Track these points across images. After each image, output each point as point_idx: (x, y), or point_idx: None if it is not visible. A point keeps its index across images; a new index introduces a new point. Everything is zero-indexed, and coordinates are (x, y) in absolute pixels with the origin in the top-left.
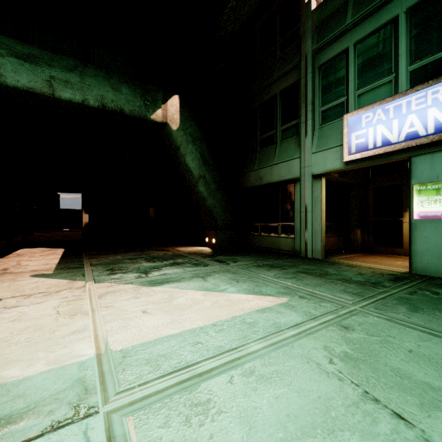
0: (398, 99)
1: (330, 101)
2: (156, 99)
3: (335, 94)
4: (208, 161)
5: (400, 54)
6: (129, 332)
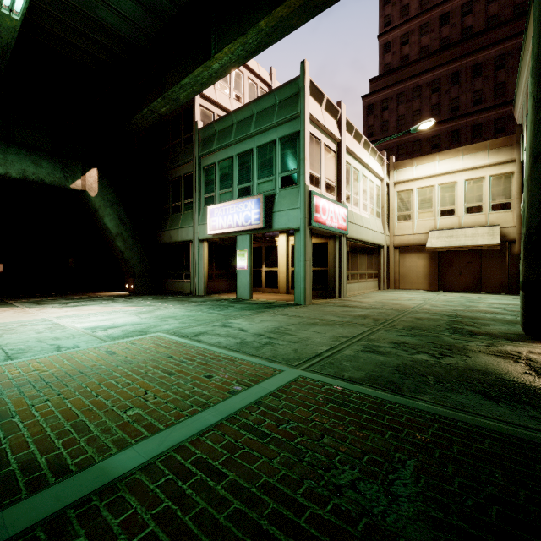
0: (226, 205)
1: (208, 192)
2: (75, 171)
3: (211, 189)
4: (126, 221)
5: (234, 177)
6: (59, 315)
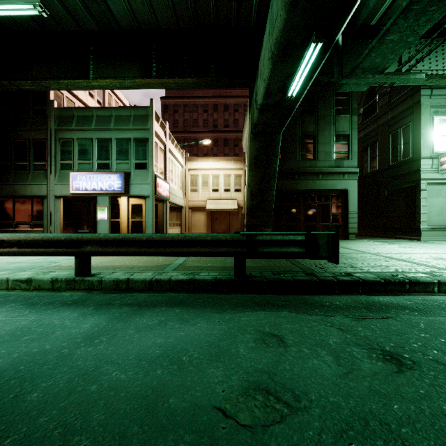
0: (90, 174)
1: (65, 159)
2: None
3: (68, 157)
4: None
5: (94, 154)
6: None
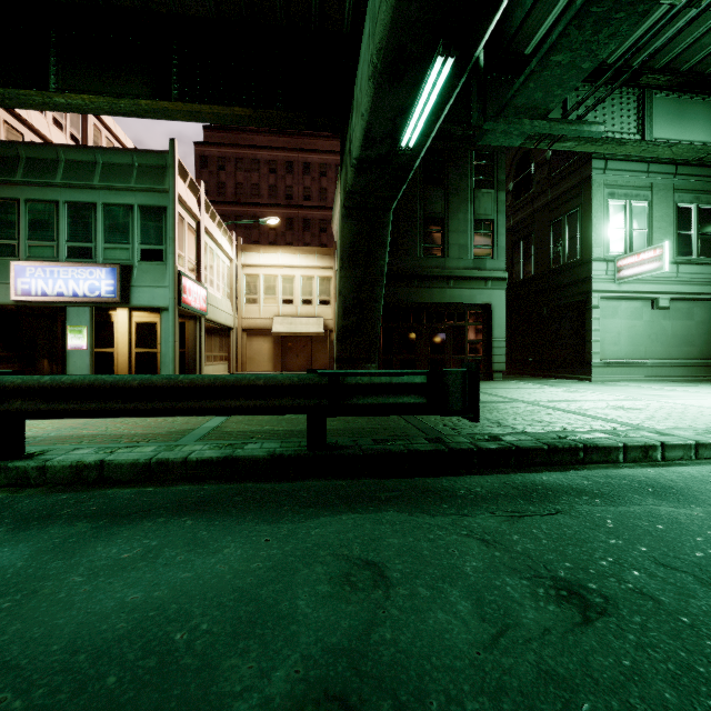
0: (53, 266)
1: (2, 237)
2: None
3: (8, 234)
4: None
5: (61, 230)
6: None
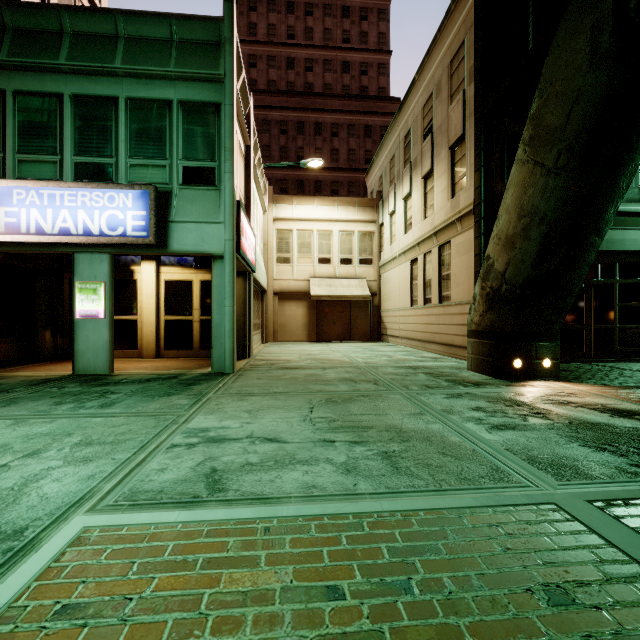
0: (52, 188)
1: None
2: None
3: None
4: None
5: (65, 137)
6: None
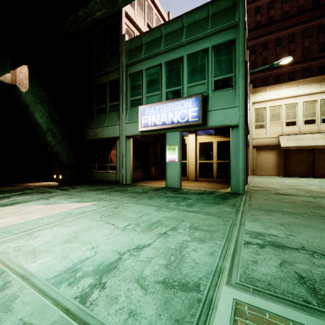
0: (159, 105)
1: (135, 95)
2: (4, 64)
3: (137, 93)
4: (56, 118)
5: (162, 82)
6: None
